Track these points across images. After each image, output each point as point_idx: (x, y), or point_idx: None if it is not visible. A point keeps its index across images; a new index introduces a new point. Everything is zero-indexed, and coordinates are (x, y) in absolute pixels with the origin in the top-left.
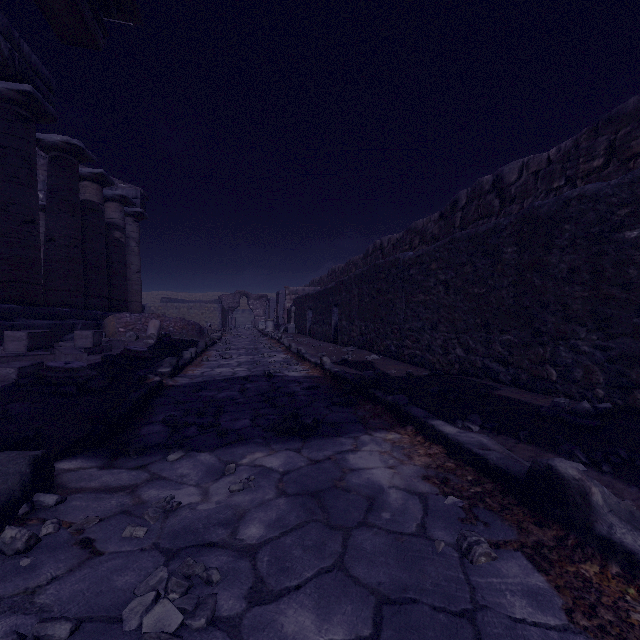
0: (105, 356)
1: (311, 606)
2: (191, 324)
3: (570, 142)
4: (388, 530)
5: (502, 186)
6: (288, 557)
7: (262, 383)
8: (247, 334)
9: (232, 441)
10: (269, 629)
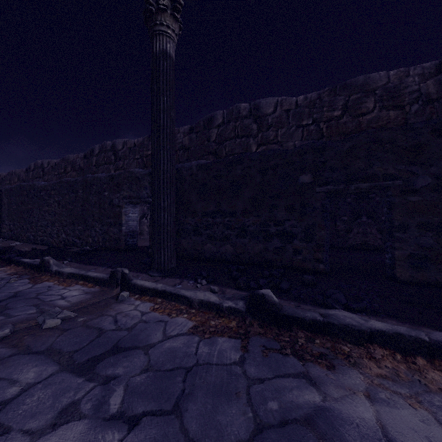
0: None
1: None
2: None
3: (142, 139)
4: None
5: (116, 150)
6: None
7: None
8: None
9: None
10: None
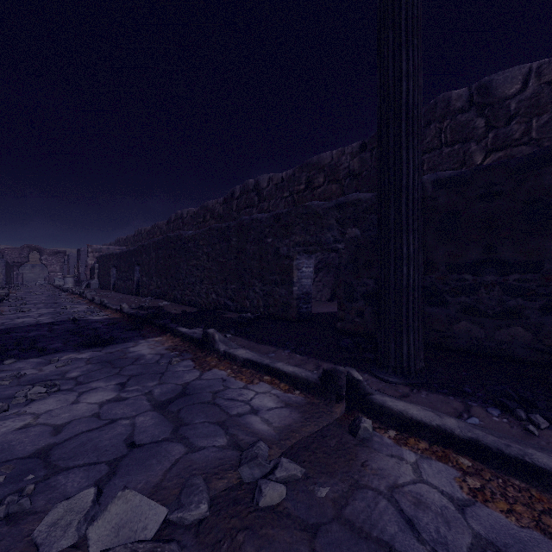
0: None
1: (103, 382)
2: None
3: (291, 171)
4: (142, 364)
5: (259, 189)
6: (93, 376)
7: (68, 325)
8: (41, 290)
9: (51, 353)
10: (85, 387)
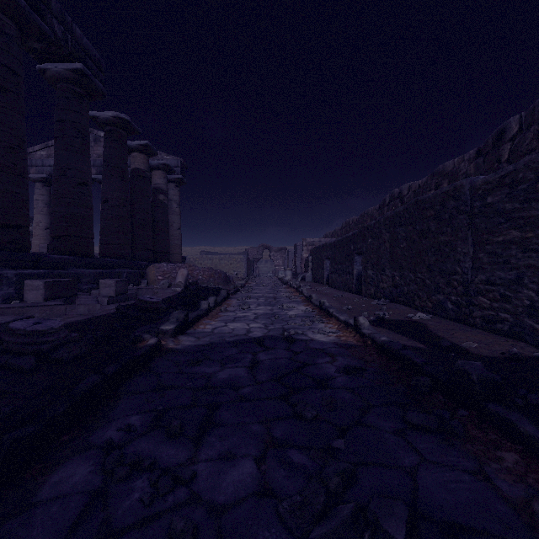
0: (119, 306)
1: None
2: (217, 273)
3: None
4: None
5: None
6: None
7: (280, 353)
8: (268, 282)
9: None
10: None
